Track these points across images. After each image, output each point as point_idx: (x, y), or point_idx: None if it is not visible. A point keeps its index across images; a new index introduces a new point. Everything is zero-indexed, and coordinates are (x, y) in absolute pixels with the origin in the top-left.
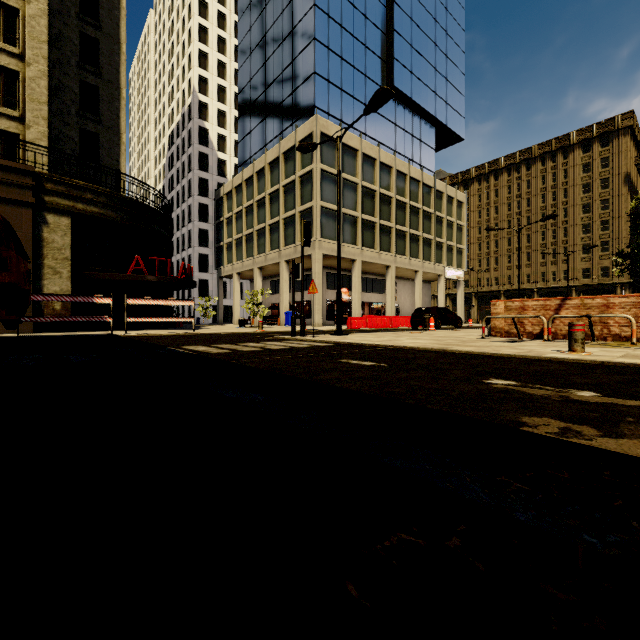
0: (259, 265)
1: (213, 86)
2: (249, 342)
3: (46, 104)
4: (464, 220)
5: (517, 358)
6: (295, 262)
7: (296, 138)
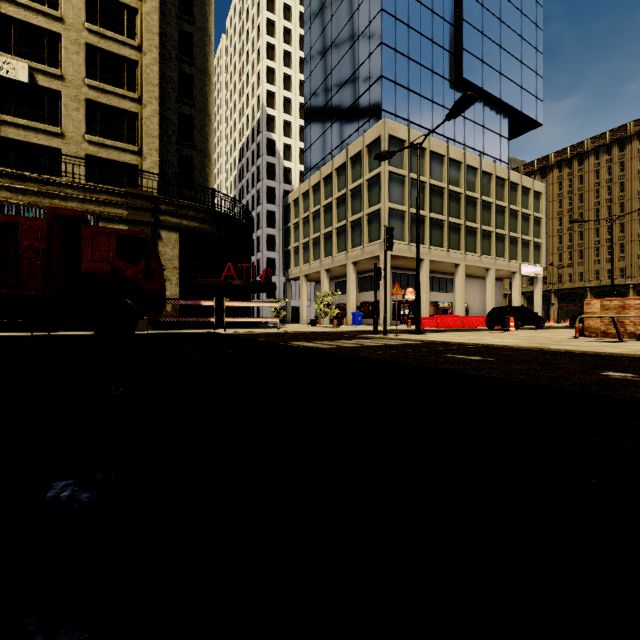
0: (326, 267)
1: (279, 99)
2: (341, 340)
3: (157, 138)
4: (542, 212)
5: (625, 356)
6: (361, 263)
7: (363, 143)
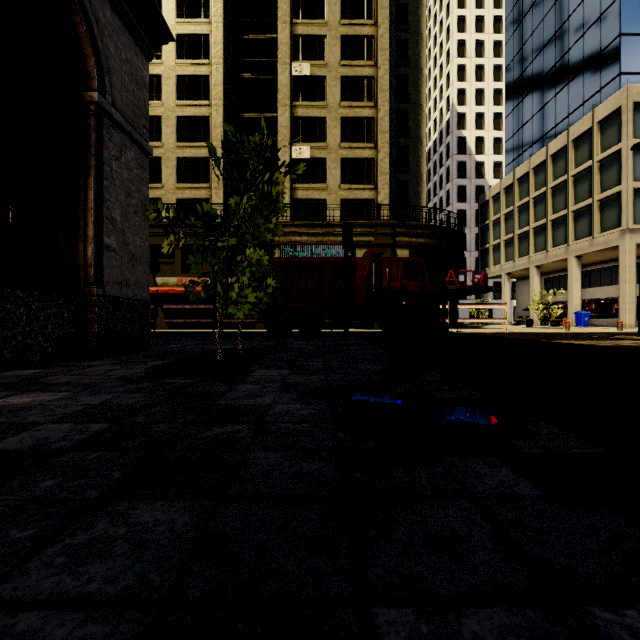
0: (536, 263)
1: (470, 93)
2: (604, 340)
3: (388, 174)
4: None
5: None
6: (588, 256)
7: (593, 119)
